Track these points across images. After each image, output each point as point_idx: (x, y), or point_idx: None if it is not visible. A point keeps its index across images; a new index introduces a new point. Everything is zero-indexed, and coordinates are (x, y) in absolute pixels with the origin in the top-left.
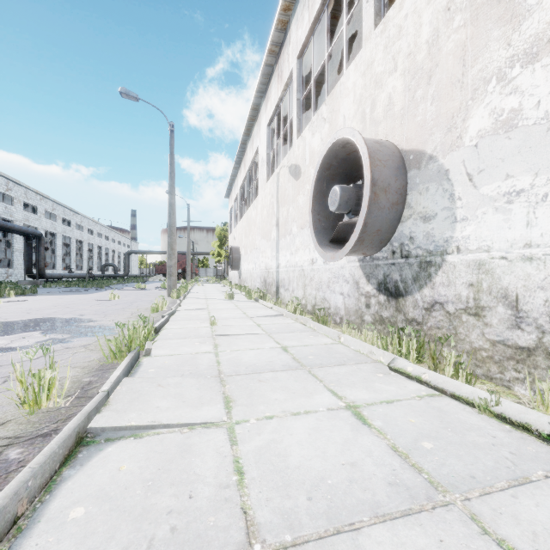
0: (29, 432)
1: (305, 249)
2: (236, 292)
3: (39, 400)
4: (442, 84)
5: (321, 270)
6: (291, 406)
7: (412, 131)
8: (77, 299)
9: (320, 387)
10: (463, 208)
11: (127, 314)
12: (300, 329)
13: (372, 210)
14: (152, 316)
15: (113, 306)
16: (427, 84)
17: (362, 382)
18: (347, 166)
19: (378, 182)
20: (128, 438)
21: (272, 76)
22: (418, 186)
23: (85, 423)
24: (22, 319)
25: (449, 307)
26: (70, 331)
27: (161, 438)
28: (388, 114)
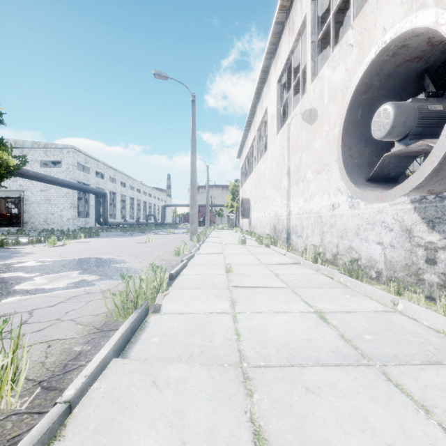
0: None
1: (323, 194)
2: (247, 237)
3: None
4: None
5: (346, 215)
6: None
7: None
8: (123, 241)
9: (438, 432)
10: None
11: (154, 256)
12: (327, 283)
13: None
14: (174, 259)
15: (146, 248)
16: None
17: None
18: (392, 84)
19: None
20: None
21: (283, 33)
22: None
23: None
24: (75, 258)
25: None
26: (101, 272)
27: None
28: None
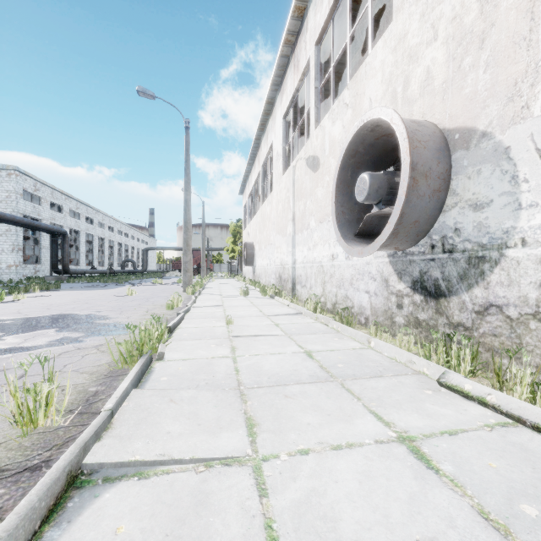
0: (17, 463)
1: (324, 244)
2: (251, 288)
3: (35, 418)
4: (499, 46)
5: (343, 266)
6: (329, 434)
7: (458, 105)
8: (97, 294)
9: (360, 407)
10: (531, 192)
11: (143, 310)
12: (322, 330)
13: (410, 198)
14: (167, 313)
15: (130, 302)
16: (479, 49)
17: (409, 402)
18: (374, 152)
19: (418, 166)
20: (131, 478)
21: (288, 67)
22: (465, 169)
23: (80, 456)
24: (41, 315)
25: (509, 311)
26: (85, 329)
27: (172, 480)
28: (426, 90)
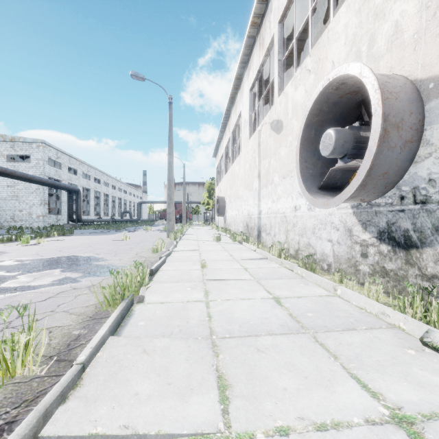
0: None
1: (287, 197)
2: (222, 234)
3: (13, 367)
4: None
5: (305, 216)
6: (309, 406)
7: (433, 54)
8: (99, 239)
9: (338, 368)
10: None
11: (133, 253)
12: (287, 275)
13: (380, 149)
14: (152, 256)
15: (124, 246)
16: None
17: (392, 365)
18: (338, 110)
19: (389, 117)
20: None
21: (254, 46)
22: None
23: (38, 426)
24: (53, 256)
25: None
26: (84, 270)
27: None
28: (394, 44)
